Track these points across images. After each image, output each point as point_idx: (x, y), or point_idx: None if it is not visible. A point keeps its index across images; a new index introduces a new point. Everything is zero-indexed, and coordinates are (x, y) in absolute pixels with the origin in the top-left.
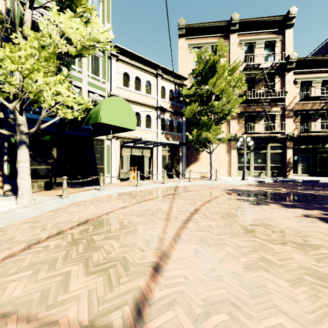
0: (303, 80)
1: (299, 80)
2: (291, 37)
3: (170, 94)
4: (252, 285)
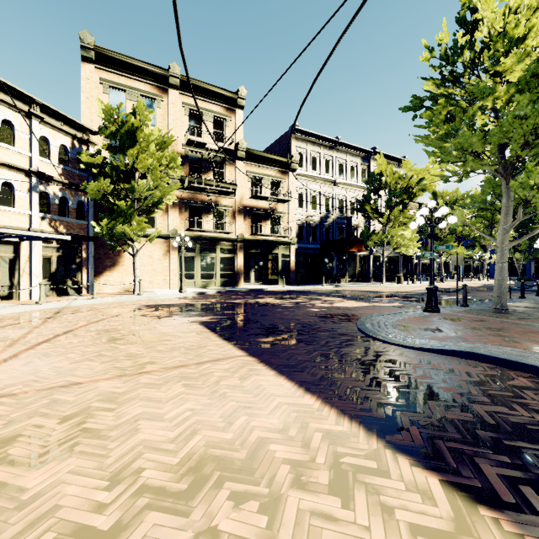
0: (253, 175)
1: (250, 173)
2: (242, 121)
3: (63, 152)
4: (66, 370)
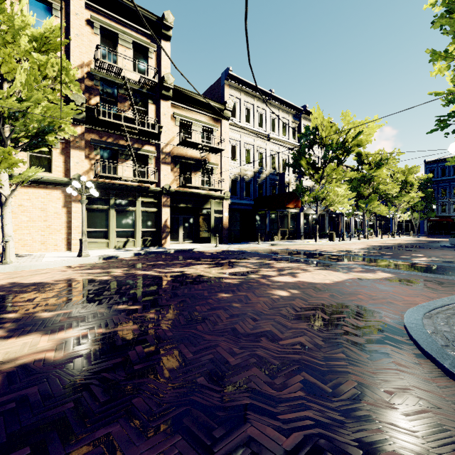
0: (182, 118)
1: (178, 116)
2: (168, 53)
3: None
4: None
